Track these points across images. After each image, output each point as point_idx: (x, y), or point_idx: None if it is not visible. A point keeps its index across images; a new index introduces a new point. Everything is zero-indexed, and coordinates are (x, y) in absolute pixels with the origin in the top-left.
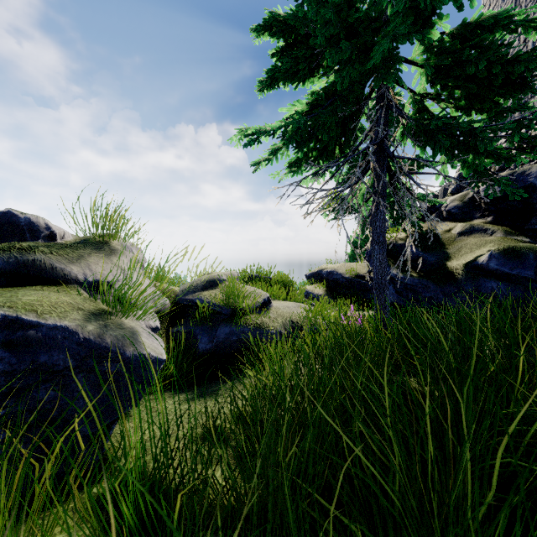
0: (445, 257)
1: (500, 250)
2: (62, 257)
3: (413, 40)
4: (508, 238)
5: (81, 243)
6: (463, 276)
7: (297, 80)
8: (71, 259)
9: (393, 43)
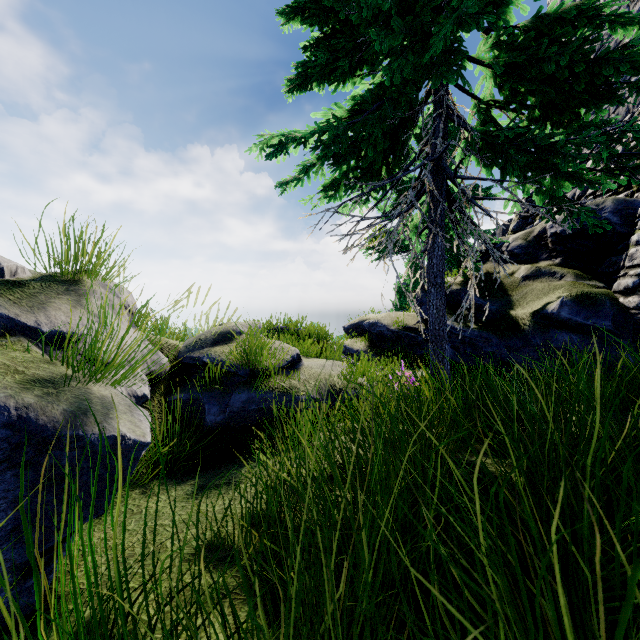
0: (508, 305)
1: (573, 296)
2: (4, 298)
3: (483, 23)
4: (579, 283)
5: (38, 280)
6: (530, 327)
7: (334, 80)
8: (18, 301)
9: (456, 29)
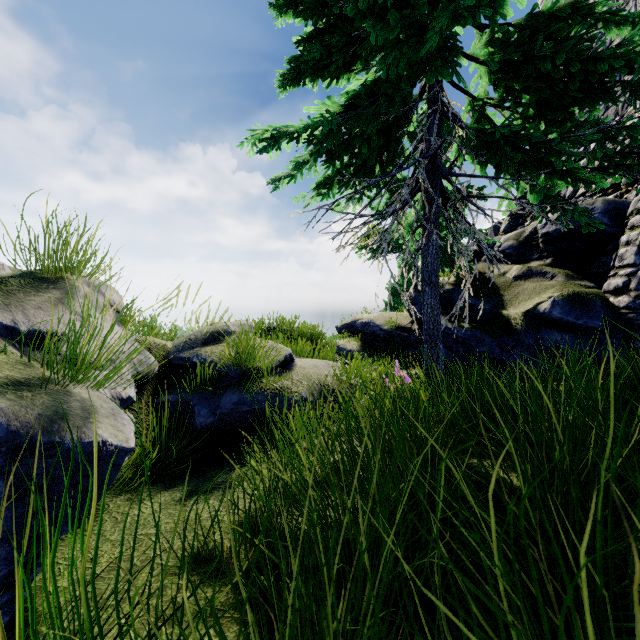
0: (500, 304)
1: (564, 296)
2: None
3: (479, 17)
4: (570, 283)
5: (16, 277)
6: (523, 327)
7: (327, 75)
8: None
9: (451, 24)
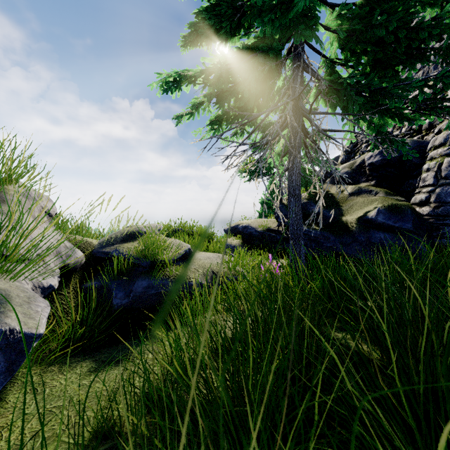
0: (340, 213)
1: (385, 206)
2: None
3: None
4: (388, 198)
5: None
6: (357, 228)
7: (218, 39)
8: None
9: None
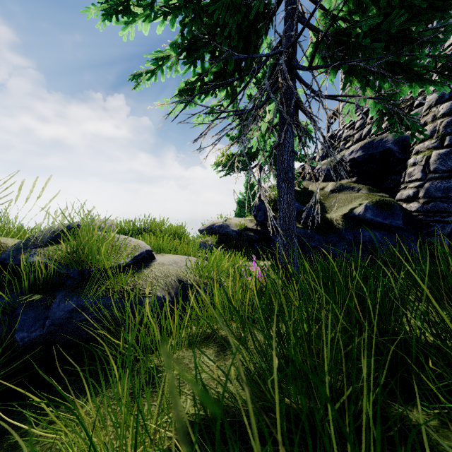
0: (323, 210)
1: (374, 202)
2: None
3: None
4: (372, 194)
5: None
6: (344, 226)
7: None
8: None
9: None
